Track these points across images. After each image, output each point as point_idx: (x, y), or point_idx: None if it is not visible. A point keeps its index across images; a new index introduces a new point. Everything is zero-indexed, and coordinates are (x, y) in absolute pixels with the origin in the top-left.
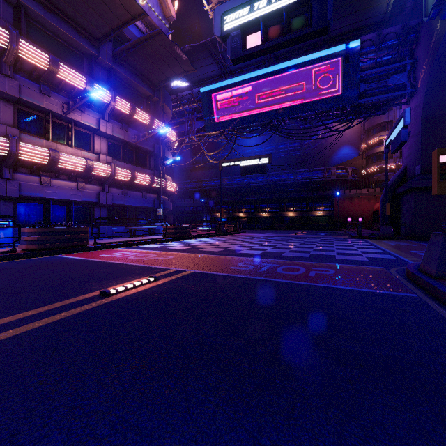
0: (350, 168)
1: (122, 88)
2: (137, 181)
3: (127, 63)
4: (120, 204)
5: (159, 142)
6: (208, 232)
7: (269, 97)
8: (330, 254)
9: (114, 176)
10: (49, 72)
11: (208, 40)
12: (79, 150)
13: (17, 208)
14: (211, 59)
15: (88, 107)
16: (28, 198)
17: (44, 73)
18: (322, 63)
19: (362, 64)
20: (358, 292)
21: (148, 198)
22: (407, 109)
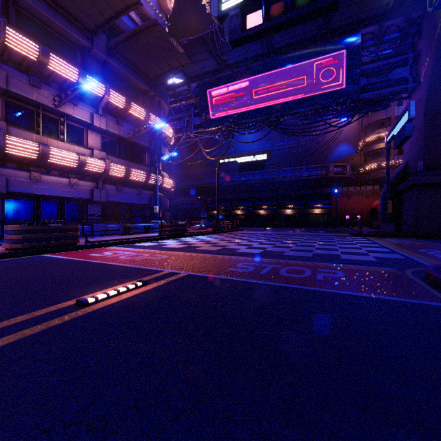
0: (348, 166)
1: (117, 82)
2: (132, 177)
3: (122, 56)
4: (115, 201)
5: (156, 138)
6: (205, 229)
7: (267, 92)
8: (334, 253)
9: (108, 172)
10: (39, 62)
11: (205, 33)
12: (71, 144)
13: (5, 205)
14: (208, 53)
15: (81, 101)
16: (17, 194)
17: (33, 64)
18: (321, 56)
19: (363, 58)
20: (378, 300)
21: (144, 195)
22: (412, 102)
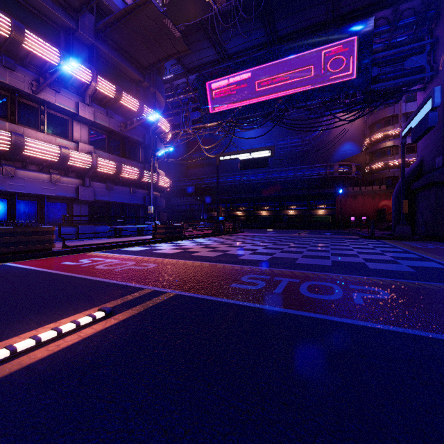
0: (354, 165)
1: (107, 70)
2: (124, 174)
3: (113, 40)
4: (104, 200)
5: (150, 132)
6: (205, 231)
7: (271, 83)
8: (356, 260)
9: (96, 168)
10: (12, 40)
11: (204, 17)
12: (52, 136)
13: None
14: (208, 42)
15: (65, 88)
16: None
17: (5, 41)
18: (330, 44)
19: (374, 46)
20: None
21: (138, 194)
22: (436, 88)
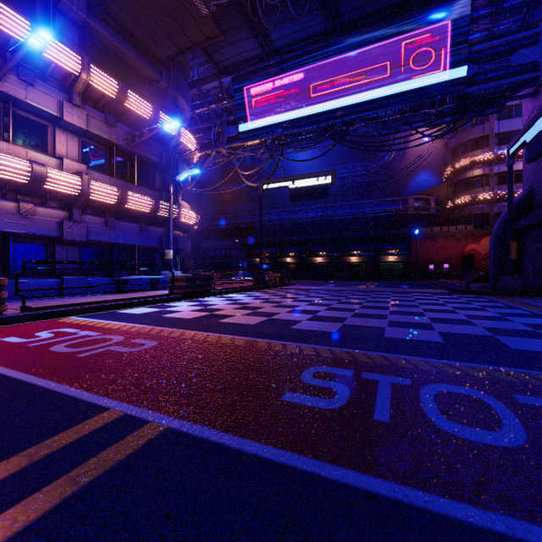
0: (433, 199)
1: (107, 62)
2: (130, 205)
3: (114, 19)
4: (103, 241)
5: (169, 150)
6: (244, 284)
7: (331, 87)
8: (477, 331)
9: (88, 195)
10: None
11: None
12: (21, 147)
13: None
14: (247, 29)
15: (42, 79)
16: None
17: None
18: (411, 33)
19: (469, 37)
20: None
21: (151, 234)
22: None
